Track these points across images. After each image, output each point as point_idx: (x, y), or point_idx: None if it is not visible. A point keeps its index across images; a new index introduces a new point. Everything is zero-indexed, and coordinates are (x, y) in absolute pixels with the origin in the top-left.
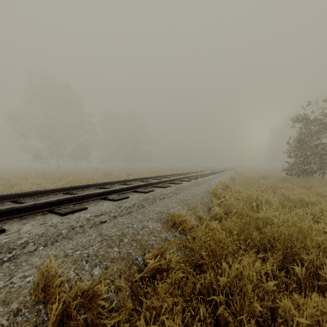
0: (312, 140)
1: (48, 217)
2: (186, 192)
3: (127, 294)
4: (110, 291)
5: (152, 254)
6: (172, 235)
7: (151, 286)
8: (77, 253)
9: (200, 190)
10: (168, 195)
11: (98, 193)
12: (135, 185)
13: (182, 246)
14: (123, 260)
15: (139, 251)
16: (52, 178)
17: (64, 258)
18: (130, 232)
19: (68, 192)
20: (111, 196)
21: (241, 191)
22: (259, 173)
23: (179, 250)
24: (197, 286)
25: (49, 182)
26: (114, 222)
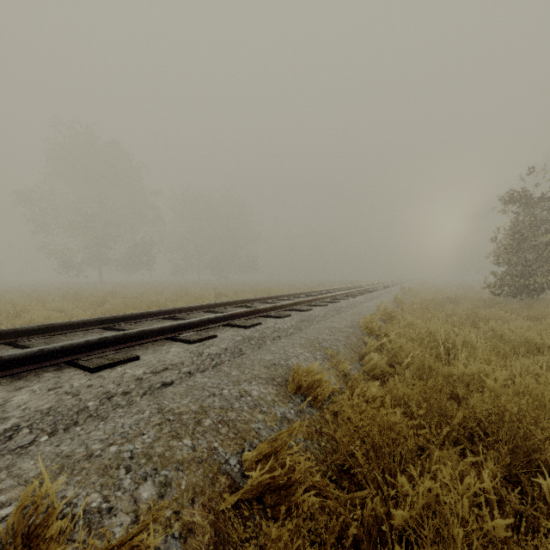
0: (538, 235)
1: (66, 375)
2: (318, 326)
3: (206, 540)
4: (171, 536)
5: (257, 453)
6: (295, 409)
7: (255, 519)
8: (112, 451)
9: (342, 323)
10: (287, 332)
11: (162, 329)
12: (228, 314)
13: (314, 430)
14: (201, 465)
15: (232, 445)
16: (89, 300)
17: (84, 463)
18: (216, 404)
19: (110, 327)
20: (185, 334)
21: (415, 324)
22: (443, 293)
23: (308, 439)
24: (350, 531)
25: (81, 307)
26: (187, 383)
